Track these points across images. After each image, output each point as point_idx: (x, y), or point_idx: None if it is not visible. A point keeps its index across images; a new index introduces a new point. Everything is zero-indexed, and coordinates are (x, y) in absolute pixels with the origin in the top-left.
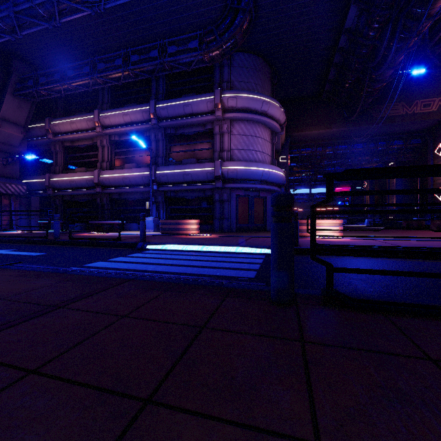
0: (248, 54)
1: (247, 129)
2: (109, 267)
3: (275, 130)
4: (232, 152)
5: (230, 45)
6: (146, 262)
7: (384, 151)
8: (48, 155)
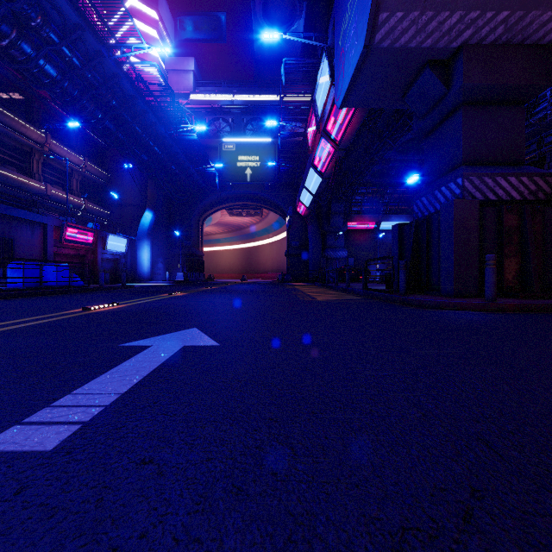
0: None
1: None
2: None
3: None
4: None
5: None
6: None
7: None
8: None
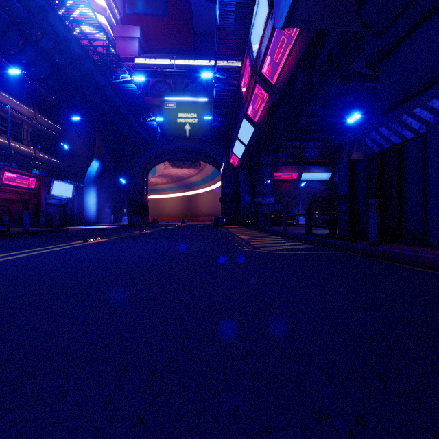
0: None
1: None
2: None
3: None
4: None
5: None
6: None
7: None
8: None
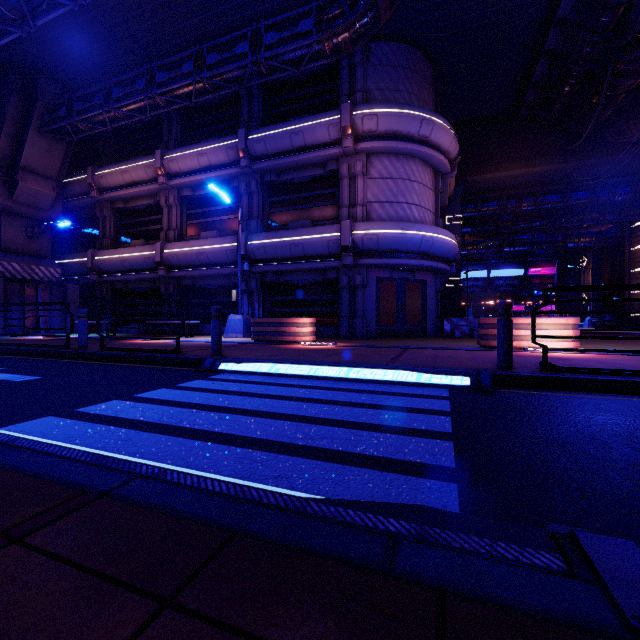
0: (396, 44)
1: (395, 168)
2: (120, 417)
3: (441, 170)
4: (370, 207)
5: (368, 21)
6: (203, 405)
7: (626, 203)
8: (93, 223)
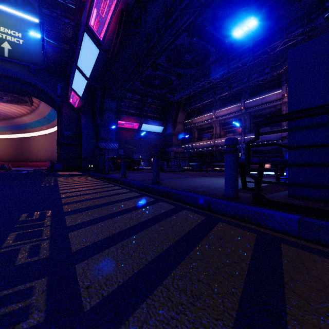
0: None
1: None
2: None
3: None
4: None
5: None
6: None
7: None
8: (190, 133)
